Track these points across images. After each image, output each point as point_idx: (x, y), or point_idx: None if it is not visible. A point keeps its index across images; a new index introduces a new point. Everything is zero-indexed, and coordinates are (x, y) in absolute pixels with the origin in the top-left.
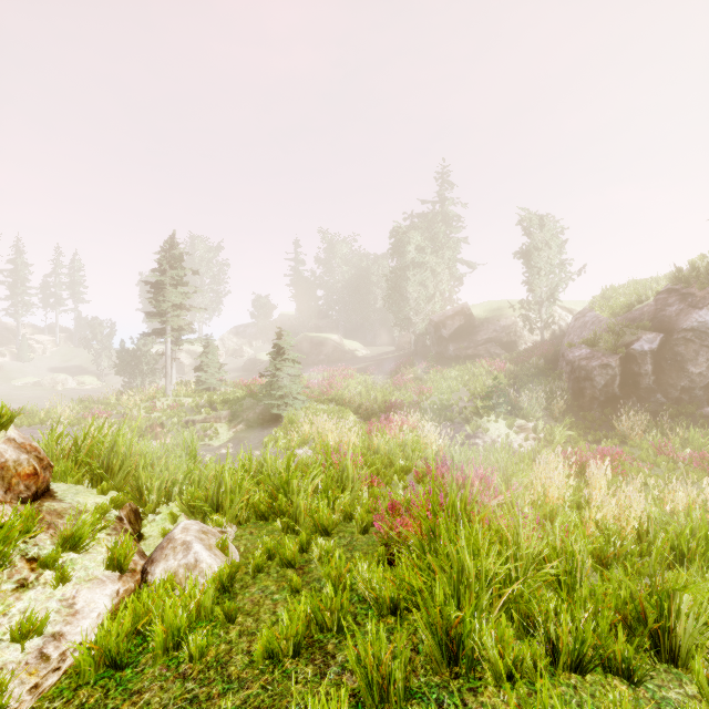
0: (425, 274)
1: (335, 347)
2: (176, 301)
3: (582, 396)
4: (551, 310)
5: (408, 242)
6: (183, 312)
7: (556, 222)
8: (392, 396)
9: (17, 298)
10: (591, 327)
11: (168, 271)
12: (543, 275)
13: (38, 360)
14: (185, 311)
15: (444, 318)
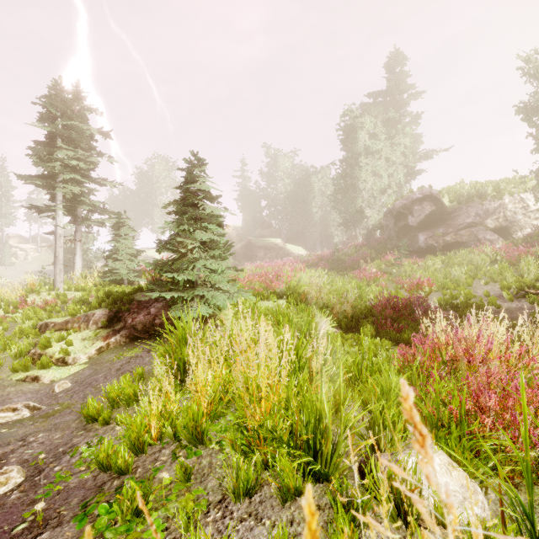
0: (379, 162)
1: (278, 250)
2: (71, 163)
3: None
4: None
5: (359, 127)
6: (79, 177)
7: None
8: (368, 291)
9: (0, 210)
10: None
11: (58, 120)
12: None
13: (19, 265)
14: (85, 178)
15: (410, 204)
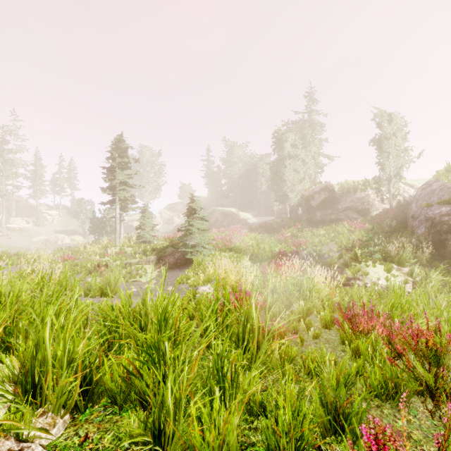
0: (298, 163)
1: (233, 216)
2: (122, 180)
3: (443, 246)
4: (397, 185)
5: (285, 140)
6: (127, 188)
7: (402, 117)
8: (276, 247)
9: (36, 187)
10: (439, 193)
11: (117, 159)
12: (391, 158)
13: (49, 226)
14: (129, 187)
15: (313, 193)
